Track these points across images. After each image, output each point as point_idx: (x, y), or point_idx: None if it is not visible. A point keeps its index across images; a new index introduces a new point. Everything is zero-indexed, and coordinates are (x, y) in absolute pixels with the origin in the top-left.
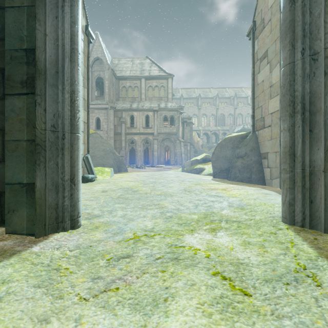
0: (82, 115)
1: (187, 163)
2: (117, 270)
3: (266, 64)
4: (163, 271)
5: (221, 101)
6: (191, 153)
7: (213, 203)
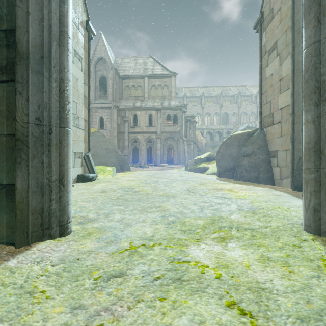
0: (83, 112)
1: (190, 162)
2: (104, 295)
3: (275, 57)
4: (162, 299)
5: (224, 100)
6: (194, 152)
7: (221, 205)
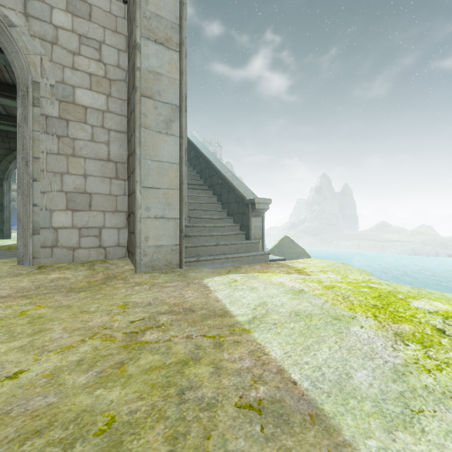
0: None
1: None
2: None
3: None
4: None
5: None
6: None
7: None
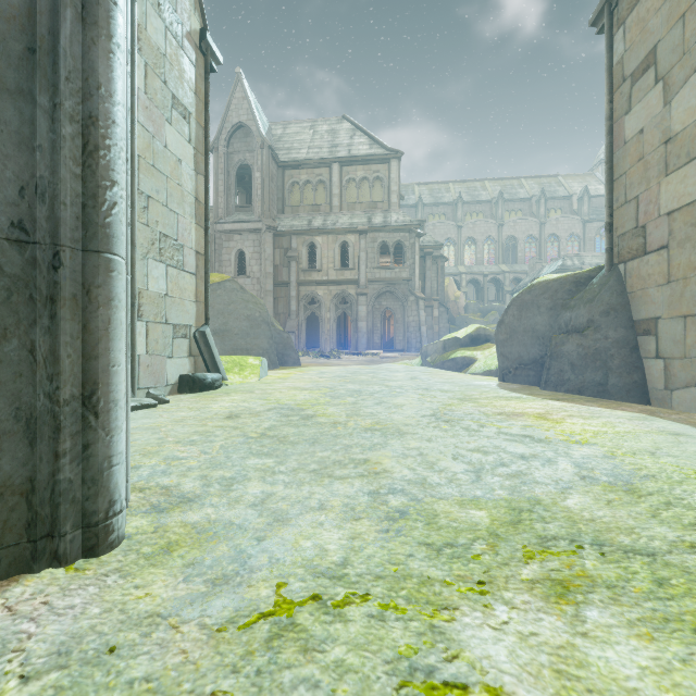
0: (193, 235)
1: (433, 346)
2: None
3: (653, 86)
4: None
5: (508, 209)
6: (441, 324)
7: (528, 463)
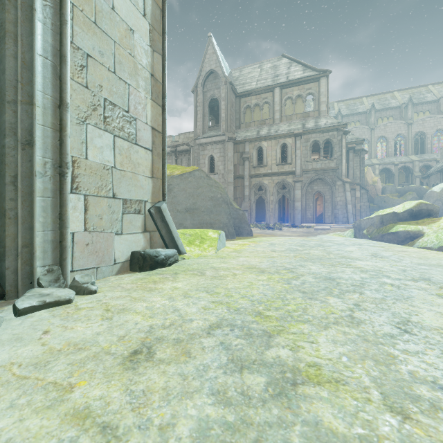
0: (148, 111)
1: (368, 220)
2: None
3: None
4: None
5: (416, 110)
6: (362, 203)
7: None
